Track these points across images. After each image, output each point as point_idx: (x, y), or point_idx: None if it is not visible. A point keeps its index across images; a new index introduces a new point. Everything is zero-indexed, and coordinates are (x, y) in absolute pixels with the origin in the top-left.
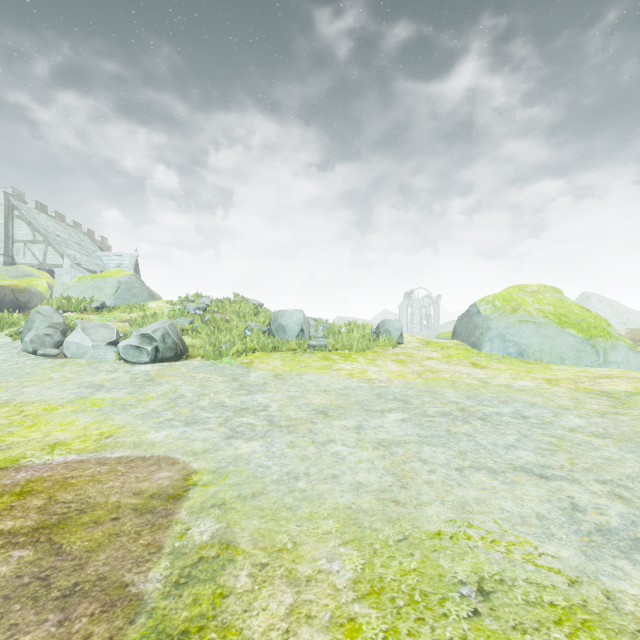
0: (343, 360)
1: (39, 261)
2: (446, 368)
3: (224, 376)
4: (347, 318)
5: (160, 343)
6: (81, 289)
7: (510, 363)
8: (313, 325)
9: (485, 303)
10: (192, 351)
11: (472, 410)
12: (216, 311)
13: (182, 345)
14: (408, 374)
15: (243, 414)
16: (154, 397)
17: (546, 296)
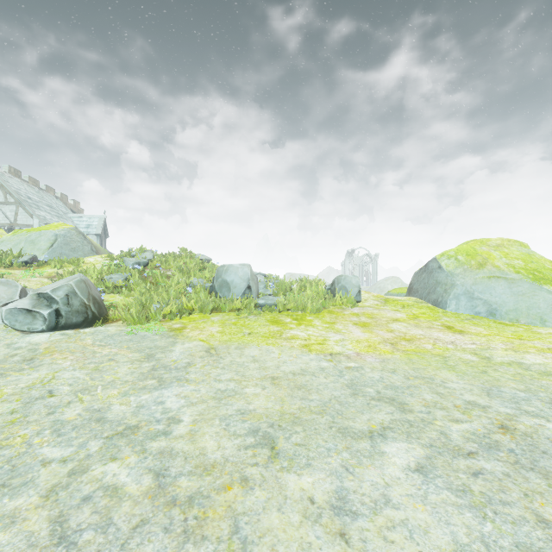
0: (296, 324)
1: (10, 221)
2: (421, 334)
3: (137, 351)
4: (296, 274)
5: (62, 305)
6: (14, 243)
7: (486, 325)
8: (263, 281)
9: (447, 258)
10: (112, 313)
11: (524, 430)
12: (159, 266)
13: (97, 307)
14: (379, 344)
15: (119, 448)
16: (3, 397)
17: (512, 250)
